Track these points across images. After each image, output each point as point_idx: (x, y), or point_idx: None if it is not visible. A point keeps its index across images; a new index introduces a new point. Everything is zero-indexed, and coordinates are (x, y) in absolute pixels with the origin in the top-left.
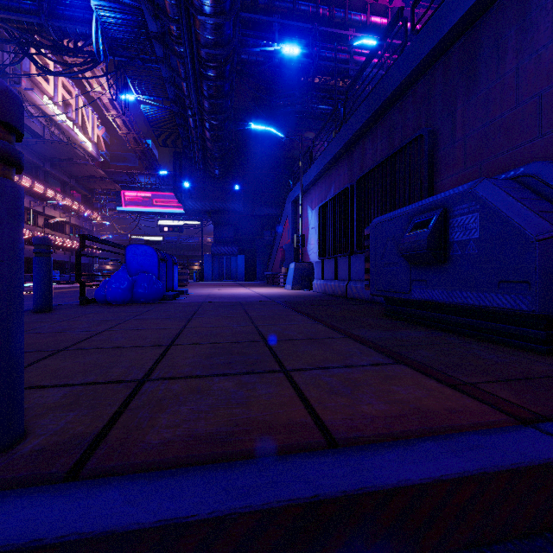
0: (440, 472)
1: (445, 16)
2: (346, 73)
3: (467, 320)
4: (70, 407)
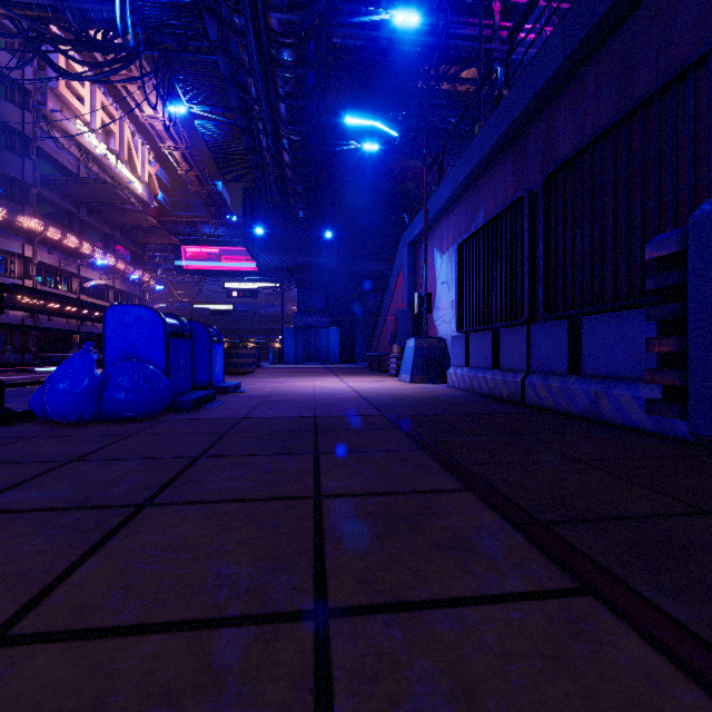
0: None
1: None
2: (488, 56)
3: None
4: None
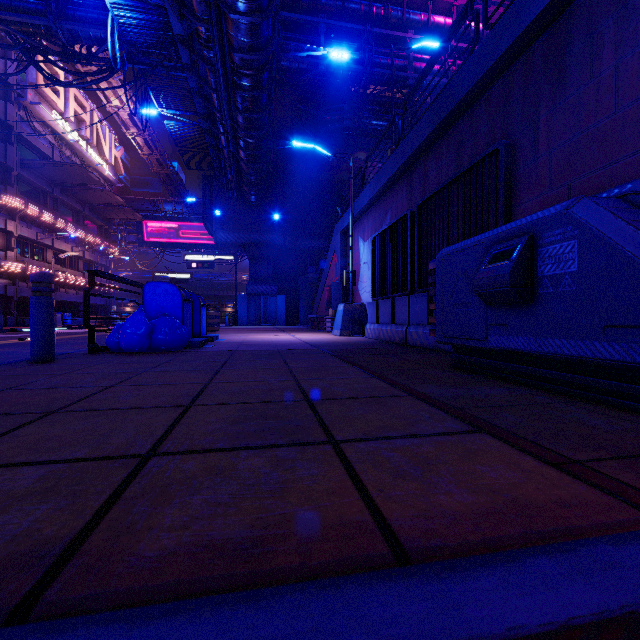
0: (566, 611)
1: (526, 6)
2: (404, 81)
3: (559, 375)
4: (44, 496)
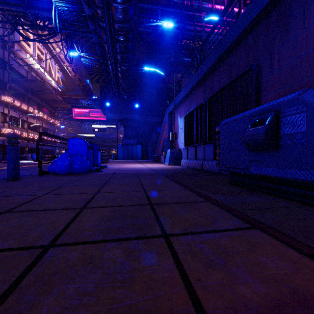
0: None
1: None
2: (200, 38)
3: (293, 190)
4: None
